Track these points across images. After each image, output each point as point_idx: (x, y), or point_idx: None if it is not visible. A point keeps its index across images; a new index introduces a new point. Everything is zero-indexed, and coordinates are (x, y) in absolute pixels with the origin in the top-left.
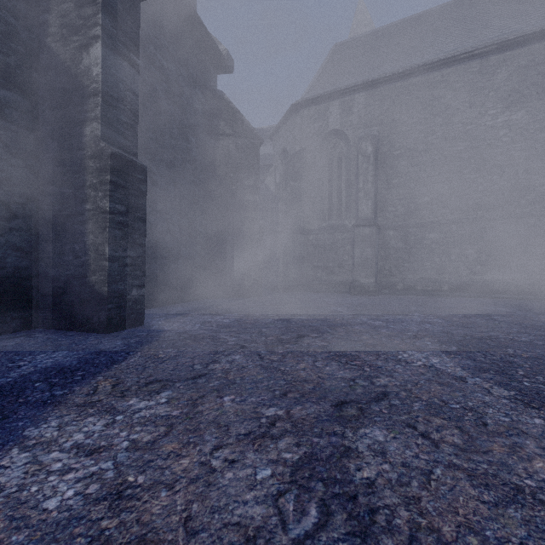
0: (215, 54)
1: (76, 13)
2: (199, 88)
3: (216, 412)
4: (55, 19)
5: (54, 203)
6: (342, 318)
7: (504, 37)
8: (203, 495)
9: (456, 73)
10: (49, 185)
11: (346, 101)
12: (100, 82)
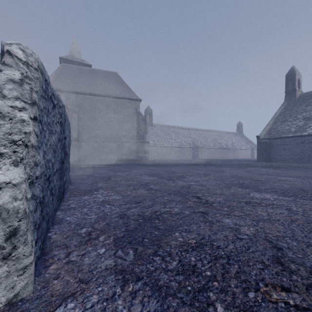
0: None
1: None
2: None
3: None
4: None
5: None
6: None
7: (113, 95)
8: None
9: (102, 99)
10: None
11: (67, 95)
12: None
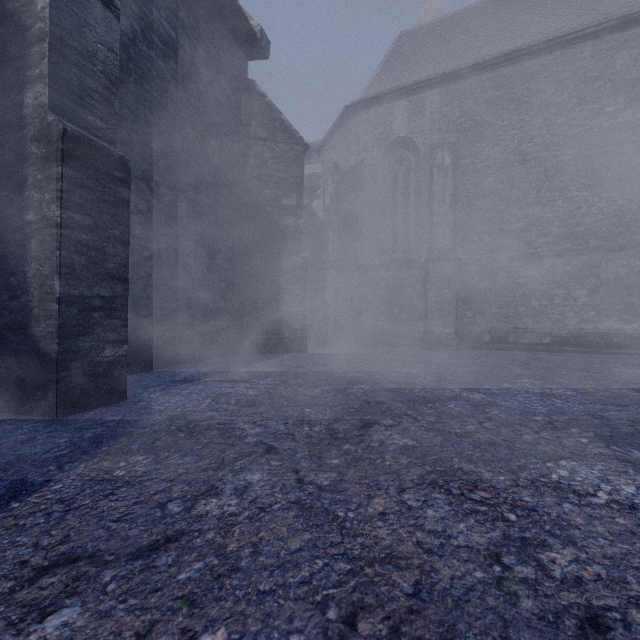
0: (244, 30)
1: None
2: (223, 75)
3: None
4: None
5: None
6: (423, 387)
7: (626, 11)
8: None
9: (561, 60)
10: None
11: (415, 101)
12: (48, 18)
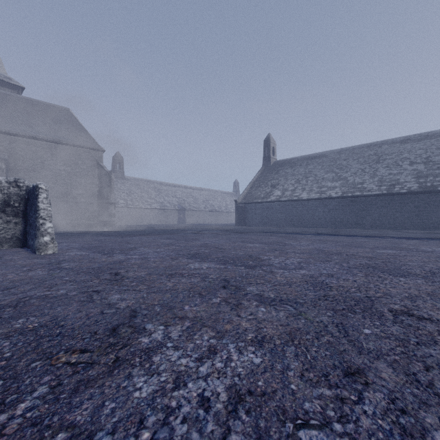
0: None
1: None
2: None
3: None
4: None
5: None
6: None
7: (63, 141)
8: None
9: (46, 145)
10: None
11: None
12: None
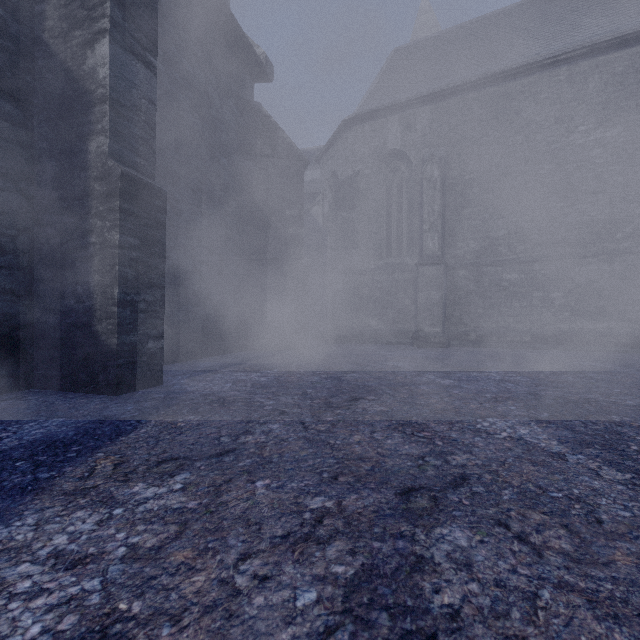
0: (250, 58)
1: (78, 2)
2: (232, 99)
3: (245, 503)
4: (54, 9)
5: (53, 235)
6: (405, 375)
7: (597, 39)
8: (220, 633)
9: (540, 82)
10: (46, 213)
11: (407, 116)
12: (108, 86)
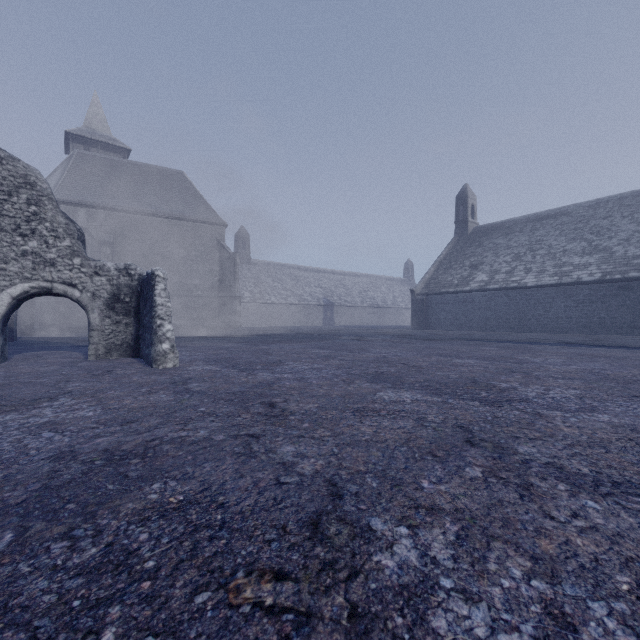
0: None
1: None
2: None
3: None
4: None
5: None
6: None
7: (177, 215)
8: None
9: (157, 222)
10: None
11: (91, 212)
12: None
